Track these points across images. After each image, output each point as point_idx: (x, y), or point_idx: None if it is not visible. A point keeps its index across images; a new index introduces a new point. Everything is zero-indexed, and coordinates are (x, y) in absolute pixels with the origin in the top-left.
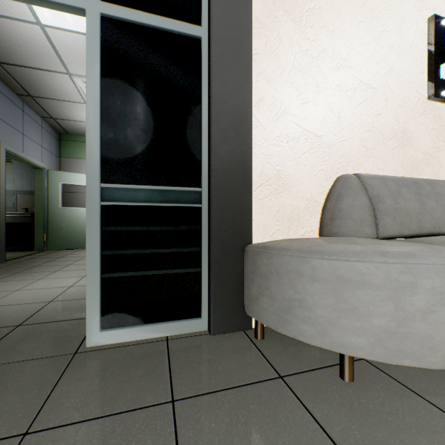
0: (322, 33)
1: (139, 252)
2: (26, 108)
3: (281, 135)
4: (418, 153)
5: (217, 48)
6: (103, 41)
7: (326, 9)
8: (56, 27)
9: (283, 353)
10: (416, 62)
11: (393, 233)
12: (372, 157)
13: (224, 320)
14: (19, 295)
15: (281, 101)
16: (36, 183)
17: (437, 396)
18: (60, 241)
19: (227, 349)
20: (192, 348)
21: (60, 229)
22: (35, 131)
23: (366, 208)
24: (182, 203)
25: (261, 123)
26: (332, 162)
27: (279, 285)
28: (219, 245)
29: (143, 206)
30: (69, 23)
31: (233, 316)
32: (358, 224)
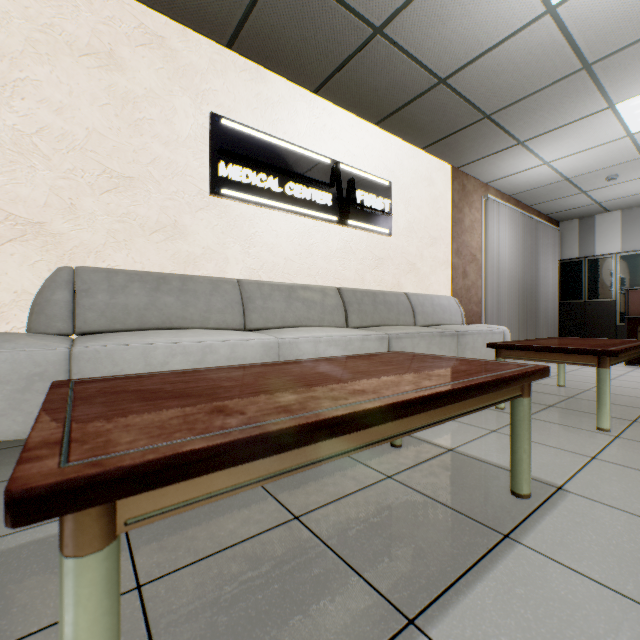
0: (43, 109)
1: None
2: None
3: None
4: (196, 248)
5: None
6: None
7: (50, 84)
8: None
9: None
10: (194, 157)
11: (98, 328)
12: (126, 249)
13: None
14: None
15: None
16: None
17: (1, 466)
18: None
19: None
20: None
21: None
22: None
23: (65, 302)
24: None
25: None
26: (59, 252)
27: None
28: None
29: None
30: None
31: None
32: (51, 319)
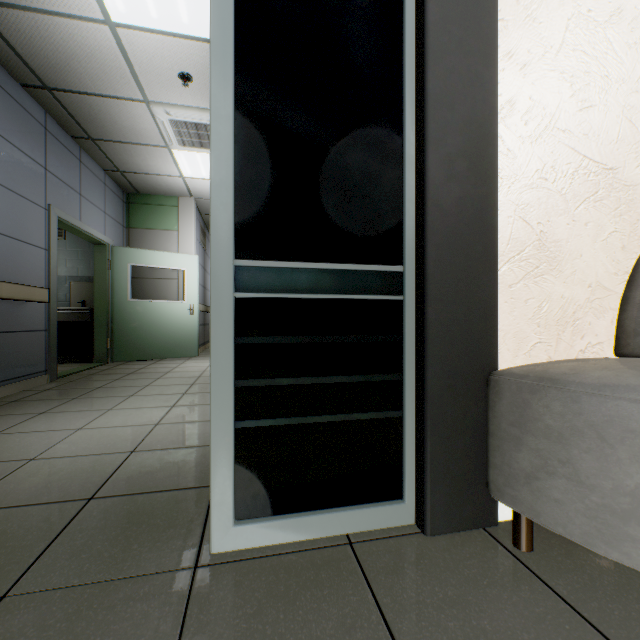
0: None
1: (298, 383)
2: (84, 157)
3: (544, 168)
4: None
5: (438, 8)
6: (238, 5)
7: None
8: (132, 26)
9: (595, 591)
10: None
11: None
12: None
13: (450, 509)
14: (83, 437)
15: (545, 106)
16: (97, 265)
17: None
18: (129, 349)
19: (474, 573)
20: (405, 566)
21: (130, 331)
22: (96, 190)
23: None
24: (370, 293)
25: (509, 146)
26: (632, 216)
27: (603, 460)
28: (441, 371)
29: (304, 300)
30: (151, 19)
31: (464, 500)
32: None
